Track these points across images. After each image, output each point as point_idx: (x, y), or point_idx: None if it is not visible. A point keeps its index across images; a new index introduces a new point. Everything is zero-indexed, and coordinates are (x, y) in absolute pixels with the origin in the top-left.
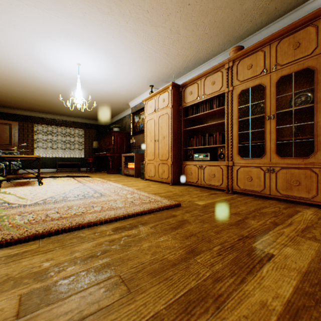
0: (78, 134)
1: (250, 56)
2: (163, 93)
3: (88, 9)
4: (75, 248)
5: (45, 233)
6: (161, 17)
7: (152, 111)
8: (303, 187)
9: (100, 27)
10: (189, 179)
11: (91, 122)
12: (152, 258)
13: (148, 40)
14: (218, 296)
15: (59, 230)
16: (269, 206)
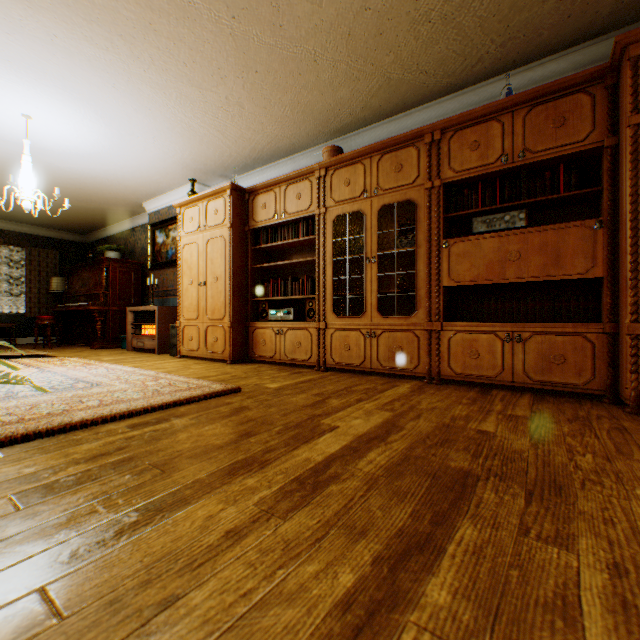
0: (9, 258)
1: (348, 167)
2: (216, 198)
3: (63, 32)
4: (71, 451)
5: (5, 441)
6: (211, 77)
7: (194, 228)
8: (405, 355)
9: (86, 65)
10: (262, 353)
11: (46, 232)
12: (193, 445)
13: (187, 106)
14: (266, 460)
15: (30, 434)
16: (365, 383)
